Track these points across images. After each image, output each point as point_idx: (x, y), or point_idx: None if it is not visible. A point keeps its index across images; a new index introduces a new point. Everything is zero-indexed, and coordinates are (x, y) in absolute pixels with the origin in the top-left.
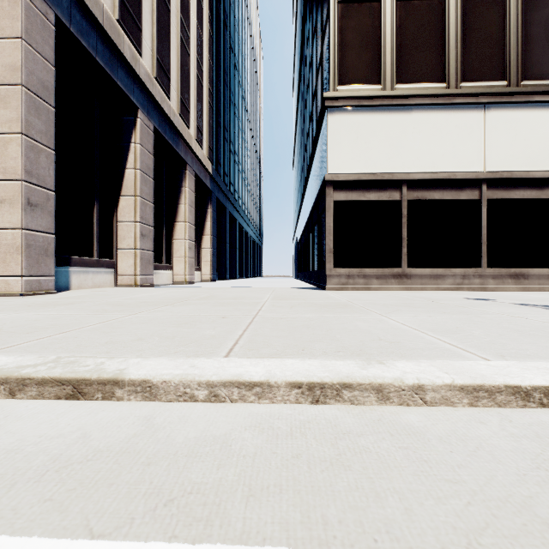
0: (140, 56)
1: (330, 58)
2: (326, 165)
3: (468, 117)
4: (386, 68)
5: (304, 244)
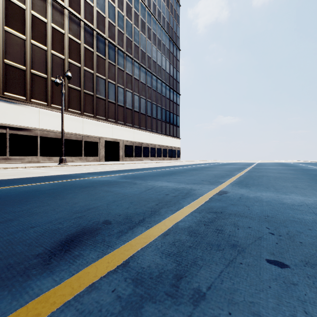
0: None
1: None
2: None
3: (34, 111)
4: (0, 85)
5: None
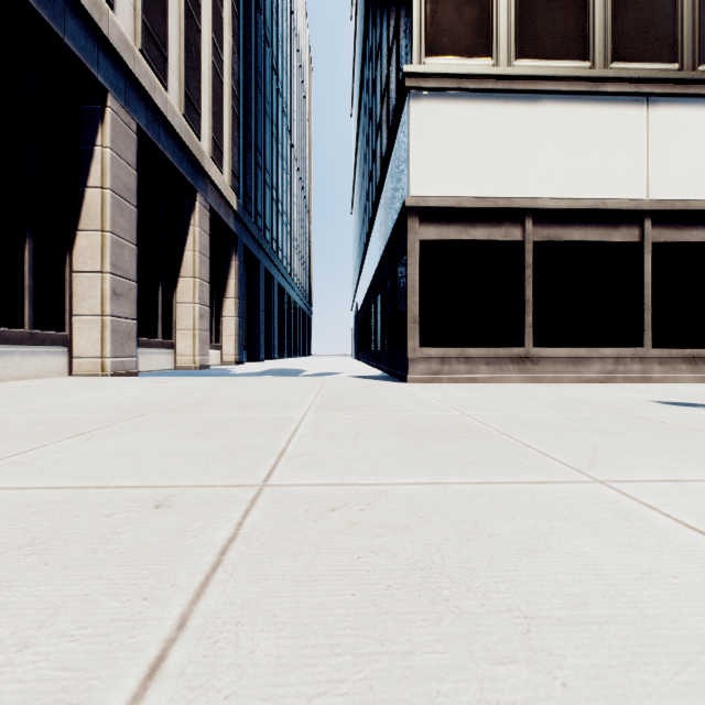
0: (110, 8)
1: (414, 13)
2: (407, 182)
3: (624, 116)
4: (500, 33)
5: (369, 312)
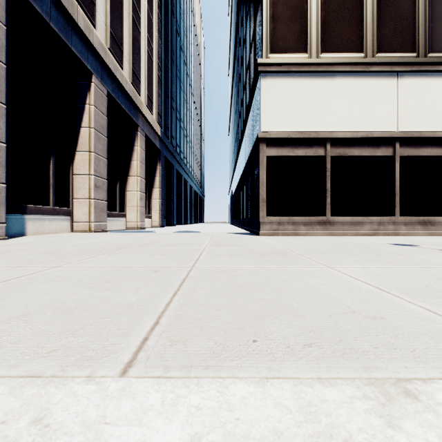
0: (94, 27)
1: (263, 29)
2: (259, 124)
3: (383, 84)
4: (312, 39)
5: (239, 196)
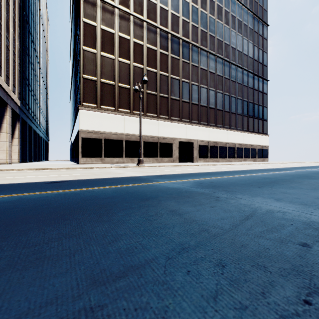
0: None
1: (80, 94)
2: (79, 126)
3: (120, 118)
4: (98, 101)
5: (74, 146)
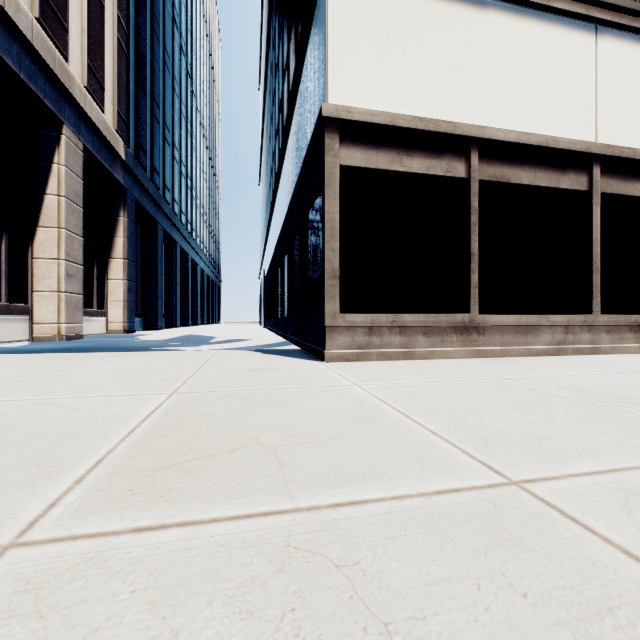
0: None
1: None
2: (324, 86)
3: (573, 42)
4: None
5: (275, 276)
